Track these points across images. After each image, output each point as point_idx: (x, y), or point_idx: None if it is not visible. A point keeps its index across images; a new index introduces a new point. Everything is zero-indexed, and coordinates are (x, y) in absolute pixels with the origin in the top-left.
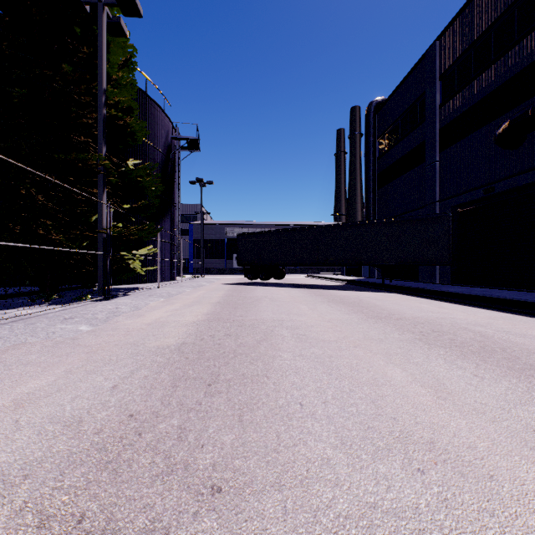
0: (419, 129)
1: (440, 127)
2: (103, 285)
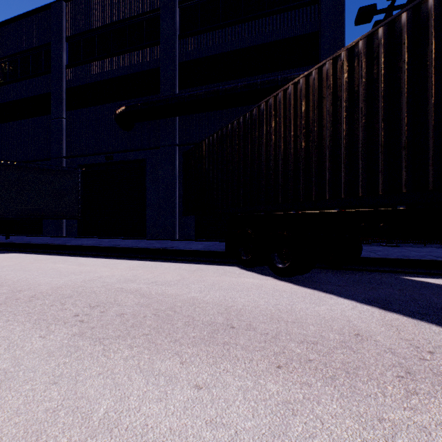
0: (44, 78)
1: (67, 86)
2: None
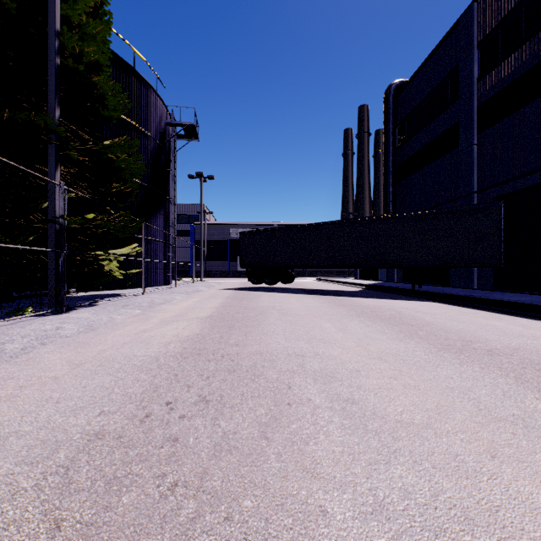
0: (450, 110)
1: (478, 104)
2: (55, 293)
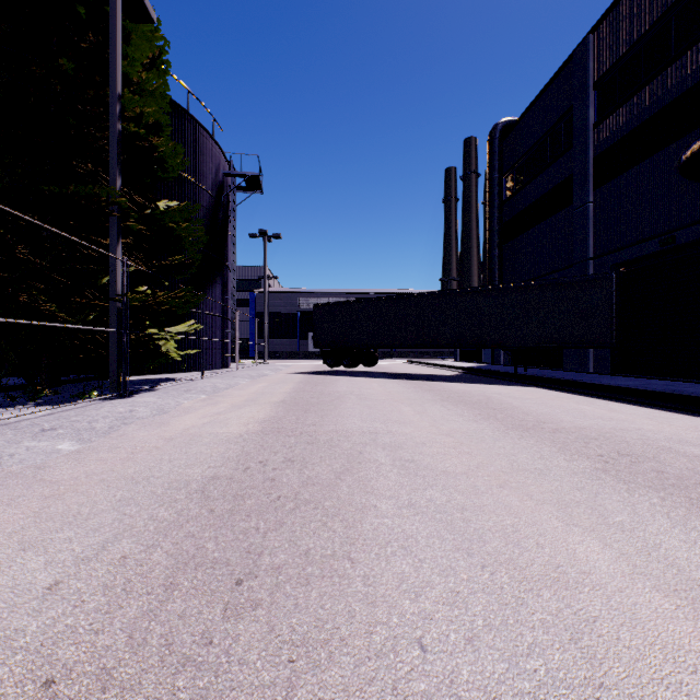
0: (563, 160)
1: (594, 155)
2: (117, 376)
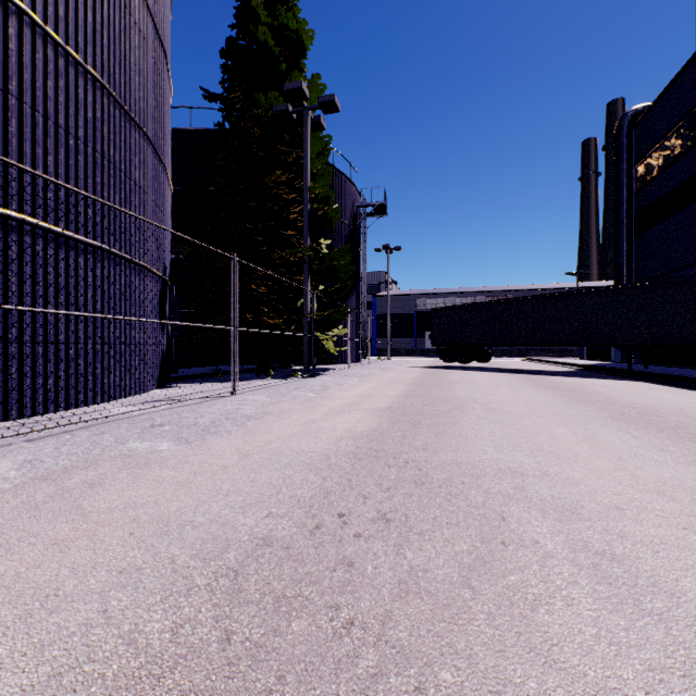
0: None
1: None
2: (307, 364)
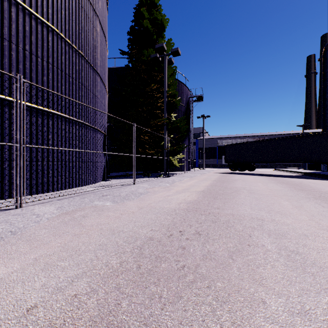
0: None
1: None
2: (166, 171)
